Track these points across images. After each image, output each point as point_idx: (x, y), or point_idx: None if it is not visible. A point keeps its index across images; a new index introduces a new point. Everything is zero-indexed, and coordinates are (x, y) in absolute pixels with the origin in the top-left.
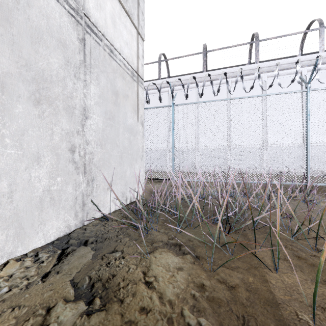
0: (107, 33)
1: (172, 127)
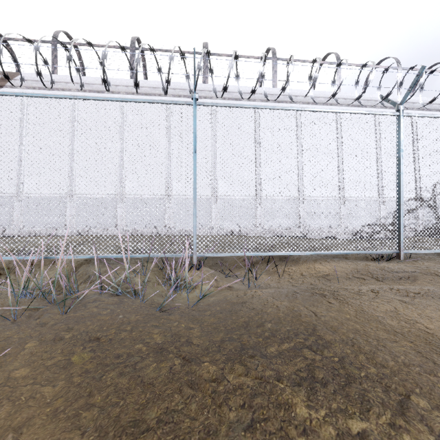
0: None
1: None
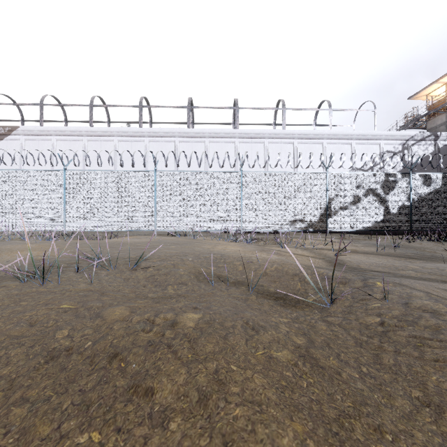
0: None
1: None
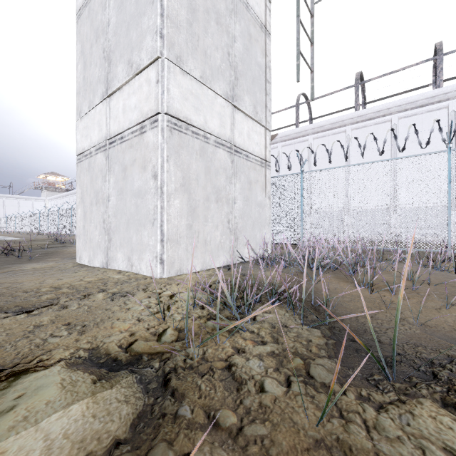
0: (244, 146)
1: (300, 194)
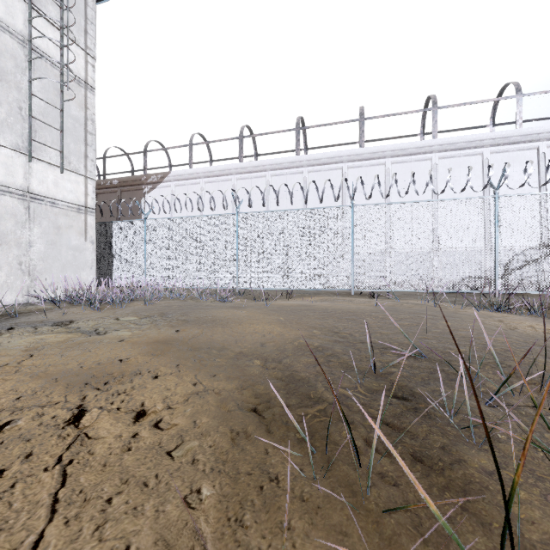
0: (49, 194)
1: (144, 239)
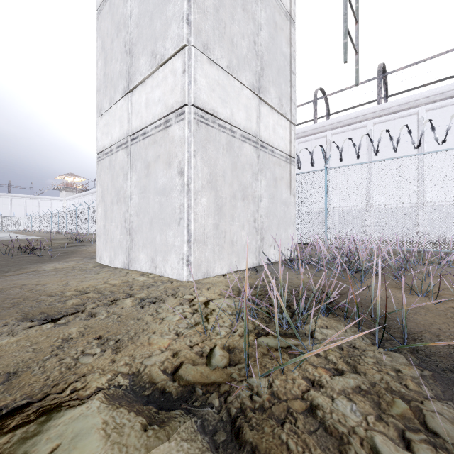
0: (270, 141)
1: (325, 191)
